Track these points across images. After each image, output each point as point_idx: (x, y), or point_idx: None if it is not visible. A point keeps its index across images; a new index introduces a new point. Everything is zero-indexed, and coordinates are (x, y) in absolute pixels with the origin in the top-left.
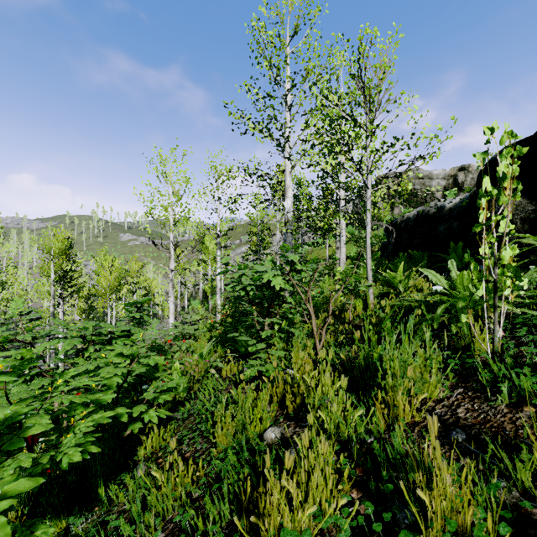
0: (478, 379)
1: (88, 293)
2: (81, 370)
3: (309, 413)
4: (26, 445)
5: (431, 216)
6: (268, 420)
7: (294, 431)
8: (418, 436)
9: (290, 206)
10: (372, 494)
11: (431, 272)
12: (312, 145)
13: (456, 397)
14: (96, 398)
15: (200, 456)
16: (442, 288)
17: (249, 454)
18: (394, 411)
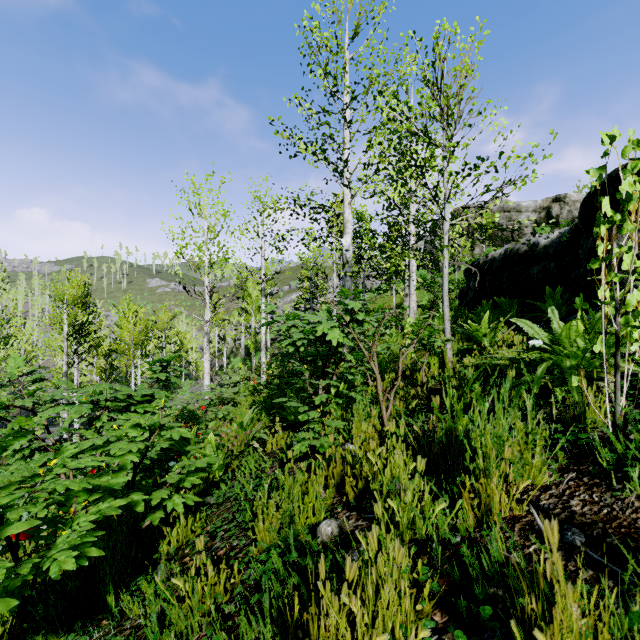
0: (595, 460)
1: (109, 349)
2: (86, 446)
3: (374, 501)
4: (8, 545)
5: (522, 256)
6: (322, 511)
7: (355, 525)
8: (520, 537)
9: (350, 244)
10: (461, 617)
11: (527, 322)
12: (376, 170)
13: (567, 484)
14: (101, 483)
15: (237, 554)
16: (542, 342)
17: (298, 555)
18: (487, 502)
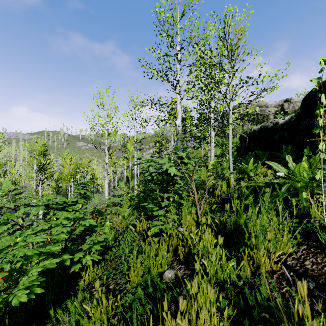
0: (317, 239)
1: (57, 177)
2: (39, 229)
3: (194, 259)
4: None
5: (269, 129)
6: (166, 265)
7: (184, 273)
8: (277, 282)
9: (180, 123)
10: None
11: (274, 163)
12: (193, 85)
13: (301, 252)
14: (44, 250)
15: (120, 288)
16: (283, 174)
17: (153, 289)
18: (257, 262)
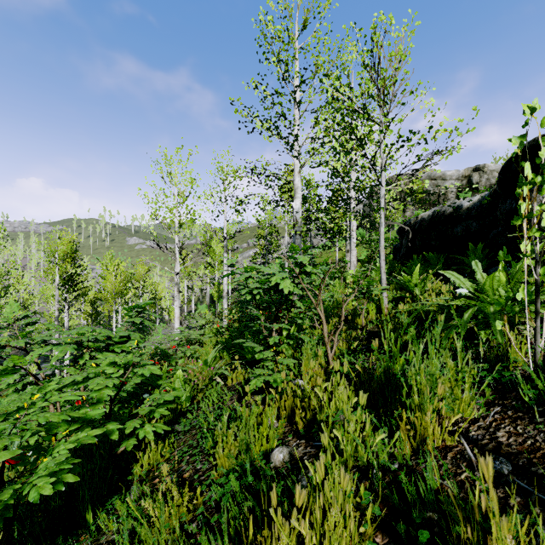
0: (518, 396)
1: (94, 297)
2: (68, 381)
3: (321, 430)
4: None
5: (447, 217)
6: (275, 439)
7: (304, 452)
8: (452, 465)
9: (299, 207)
10: (400, 539)
11: (453, 274)
12: (322, 143)
13: (493, 417)
14: (78, 415)
15: (200, 477)
16: (467, 291)
17: (254, 478)
18: (422, 433)
